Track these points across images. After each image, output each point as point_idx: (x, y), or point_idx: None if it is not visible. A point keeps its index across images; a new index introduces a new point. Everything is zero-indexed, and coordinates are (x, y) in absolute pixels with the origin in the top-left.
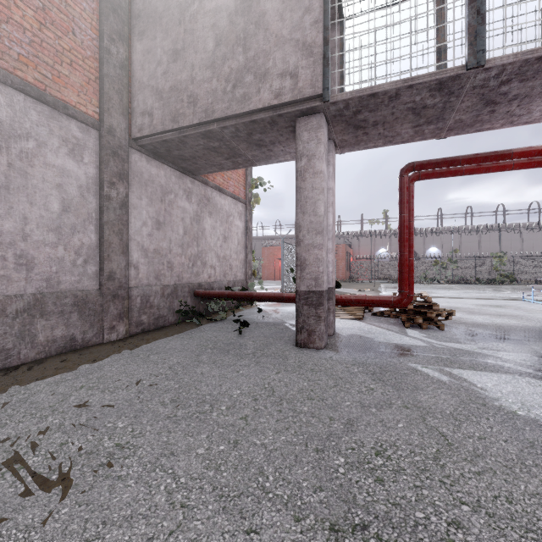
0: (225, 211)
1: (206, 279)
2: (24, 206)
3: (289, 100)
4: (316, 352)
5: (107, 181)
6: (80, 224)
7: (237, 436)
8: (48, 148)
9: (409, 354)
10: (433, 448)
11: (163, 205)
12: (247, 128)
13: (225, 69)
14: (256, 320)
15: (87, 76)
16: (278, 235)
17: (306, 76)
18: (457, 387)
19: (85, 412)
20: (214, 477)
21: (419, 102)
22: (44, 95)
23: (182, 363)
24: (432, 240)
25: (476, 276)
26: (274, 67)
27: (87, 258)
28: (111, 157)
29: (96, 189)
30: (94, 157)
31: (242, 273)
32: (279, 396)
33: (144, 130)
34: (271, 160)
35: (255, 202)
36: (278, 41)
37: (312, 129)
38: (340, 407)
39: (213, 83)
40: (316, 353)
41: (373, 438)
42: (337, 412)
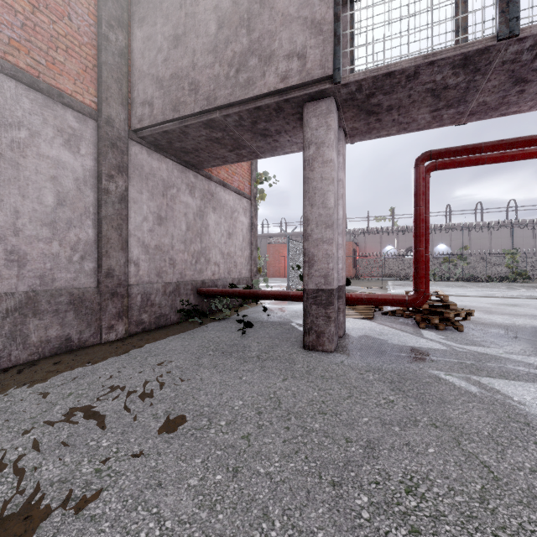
0: (230, 206)
1: (209, 277)
2: (15, 199)
3: (296, 83)
4: (325, 356)
5: (105, 174)
6: (77, 219)
7: (237, 461)
8: (42, 138)
9: (428, 359)
10: (476, 484)
11: (165, 200)
12: (251, 116)
13: (228, 53)
14: (261, 319)
15: (84, 64)
16: (283, 233)
17: (315, 56)
18: (491, 400)
19: (68, 426)
20: (207, 520)
21: (440, 82)
22: (37, 82)
23: (181, 367)
24: (440, 237)
25: (486, 274)
26: (280, 48)
27: (84, 254)
28: (109, 149)
29: (94, 182)
30: (91, 148)
31: (247, 270)
32: (287, 409)
33: (144, 121)
34: (277, 152)
35: (260, 198)
36: (284, 19)
37: (322, 114)
38: (357, 425)
39: (216, 68)
40: (325, 357)
41: (400, 467)
42: (354, 430)
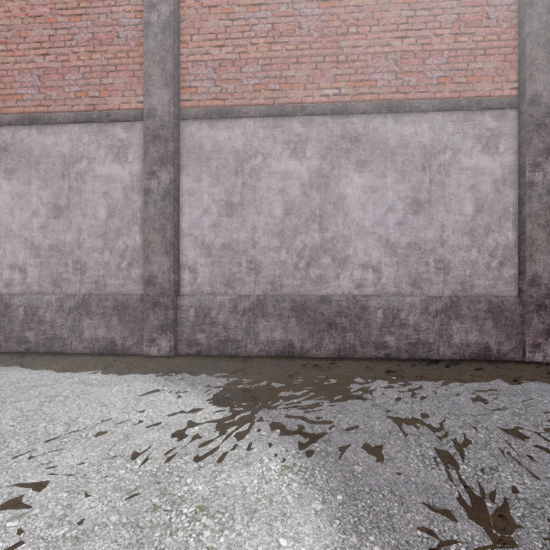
0: None
1: None
2: (441, 215)
3: None
4: None
5: (528, 165)
6: (494, 223)
7: None
8: (462, 153)
9: None
10: None
11: None
12: None
13: None
14: None
15: (502, 54)
16: None
17: None
18: None
19: (514, 443)
20: None
21: None
22: (458, 102)
23: None
24: None
25: None
26: None
27: (502, 260)
28: (534, 133)
29: (514, 178)
30: (511, 142)
31: None
32: None
33: None
34: None
35: None
36: None
37: None
38: None
39: None
40: None
41: None
42: None
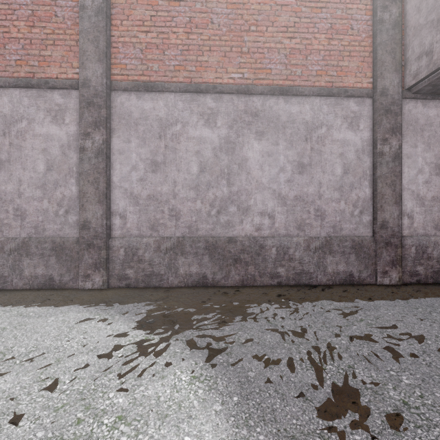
0: None
1: None
2: (319, 175)
3: None
4: None
5: (379, 139)
6: (356, 182)
7: None
8: (334, 128)
9: None
10: None
11: None
12: None
13: None
14: None
15: (362, 56)
16: None
17: None
18: None
19: (366, 346)
20: None
21: None
22: (331, 90)
23: None
24: None
25: None
26: None
27: (362, 209)
28: (383, 116)
29: (370, 149)
30: (368, 122)
31: None
32: None
33: (420, 74)
34: None
35: None
36: None
37: None
38: None
39: None
40: None
41: None
42: None
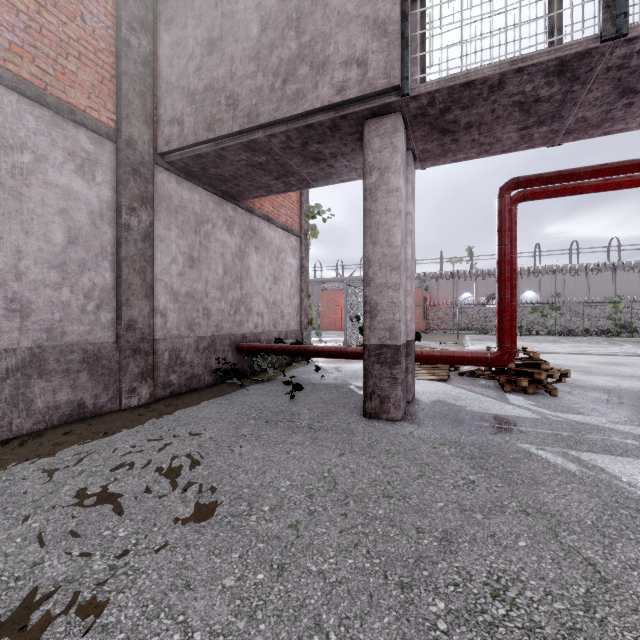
0: (275, 246)
1: (251, 330)
2: (17, 236)
3: (355, 95)
4: (391, 425)
5: (125, 206)
6: (92, 260)
7: (283, 557)
8: (49, 163)
9: (516, 429)
10: (579, 587)
11: (198, 237)
12: (301, 136)
13: (273, 60)
14: (313, 381)
15: (100, 74)
16: (340, 278)
17: (379, 63)
18: (594, 481)
19: (78, 512)
20: (246, 632)
21: (530, 94)
22: (44, 95)
23: (216, 439)
24: (528, 283)
25: (583, 326)
26: (336, 53)
27: (100, 303)
28: (131, 177)
29: (112, 216)
30: (109, 175)
31: (296, 322)
32: (344, 491)
33: (172, 143)
34: (332, 179)
35: (312, 236)
36: (341, 19)
37: (386, 133)
38: (431, 511)
39: (258, 79)
40: (391, 427)
41: (483, 565)
42: (426, 518)
